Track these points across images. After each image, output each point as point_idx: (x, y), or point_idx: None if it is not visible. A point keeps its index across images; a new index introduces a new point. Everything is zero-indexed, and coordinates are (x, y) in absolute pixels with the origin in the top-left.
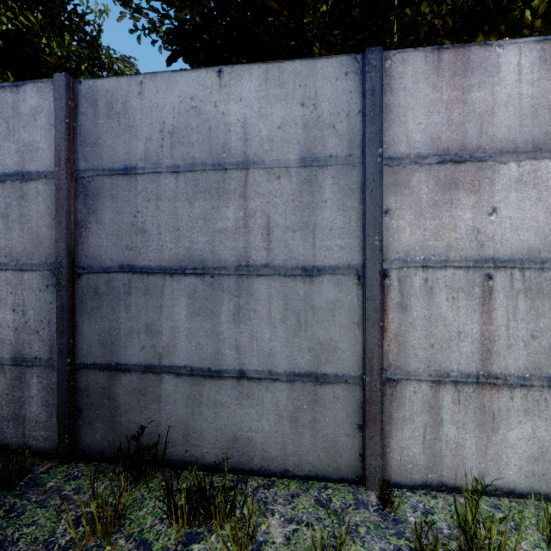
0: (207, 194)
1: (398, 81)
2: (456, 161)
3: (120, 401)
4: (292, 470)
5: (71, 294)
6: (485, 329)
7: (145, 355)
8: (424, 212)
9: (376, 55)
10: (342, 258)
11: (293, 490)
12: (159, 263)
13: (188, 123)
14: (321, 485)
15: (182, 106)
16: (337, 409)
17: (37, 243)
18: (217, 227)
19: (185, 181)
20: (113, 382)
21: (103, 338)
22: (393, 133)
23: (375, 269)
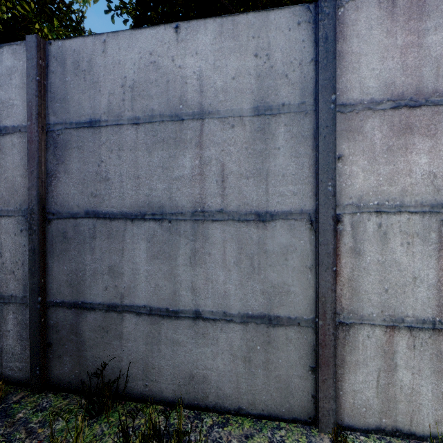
0: (164, 143)
1: (351, 28)
2: (411, 105)
3: (86, 337)
4: (245, 408)
5: (41, 238)
6: (442, 274)
7: (108, 295)
8: (377, 157)
9: (329, 3)
10: (294, 204)
11: (246, 429)
12: (121, 209)
13: (147, 77)
14: (274, 425)
15: (141, 61)
16: (290, 351)
17: (12, 191)
18: (174, 175)
19: (144, 132)
20: (79, 319)
21: (71, 279)
22: (345, 79)
23: (328, 214)
